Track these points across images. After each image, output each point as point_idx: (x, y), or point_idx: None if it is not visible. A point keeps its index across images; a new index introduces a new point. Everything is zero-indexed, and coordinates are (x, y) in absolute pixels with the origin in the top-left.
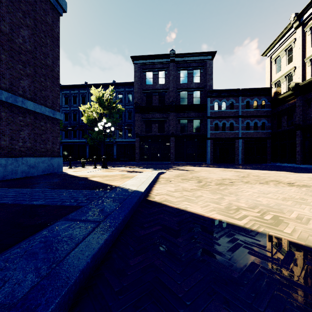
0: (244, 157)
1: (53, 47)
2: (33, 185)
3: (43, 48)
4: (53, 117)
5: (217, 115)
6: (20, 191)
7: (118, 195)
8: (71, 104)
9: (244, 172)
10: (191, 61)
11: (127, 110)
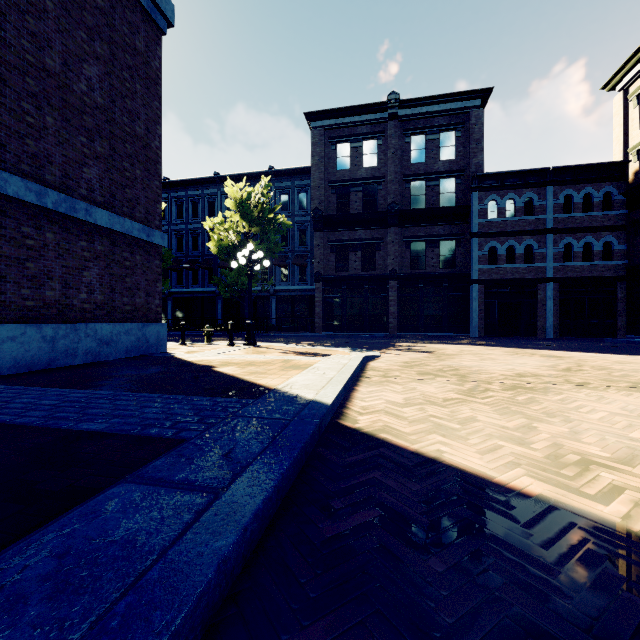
0: (559, 323)
1: (148, 99)
2: (101, 380)
3: (127, 100)
4: (148, 241)
5: (495, 230)
6: (67, 396)
7: (271, 412)
8: (188, 218)
9: (566, 358)
10: (435, 113)
11: (298, 225)
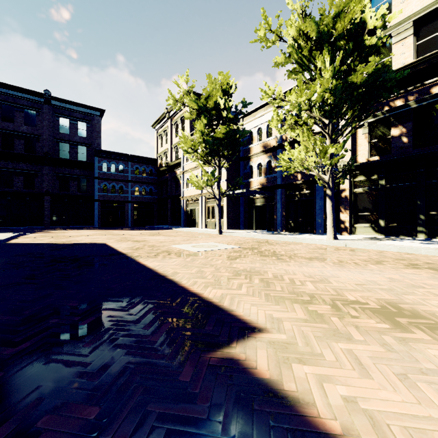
0: (134, 220)
1: None
2: None
3: None
4: None
5: (106, 177)
6: None
7: None
8: None
9: (109, 231)
10: (75, 110)
11: None
